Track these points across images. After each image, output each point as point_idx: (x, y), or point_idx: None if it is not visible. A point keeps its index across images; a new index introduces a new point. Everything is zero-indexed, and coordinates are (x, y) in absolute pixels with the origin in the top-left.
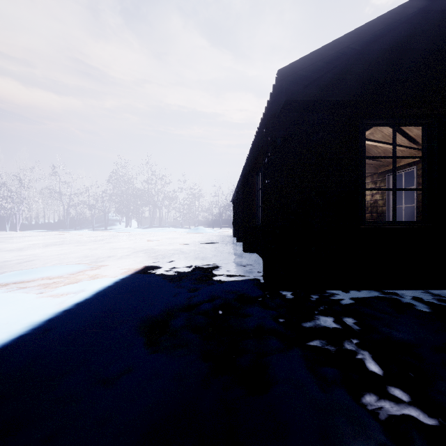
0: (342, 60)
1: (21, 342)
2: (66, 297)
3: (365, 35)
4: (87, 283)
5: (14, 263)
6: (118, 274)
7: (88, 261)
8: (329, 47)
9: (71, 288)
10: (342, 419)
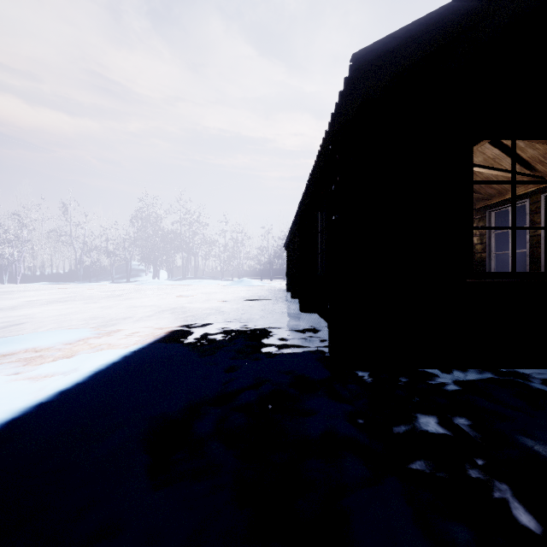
0: (445, 41)
1: None
2: (48, 382)
3: (479, 4)
4: (84, 359)
5: None
6: (132, 343)
7: (96, 325)
8: (427, 21)
9: (59, 367)
10: None
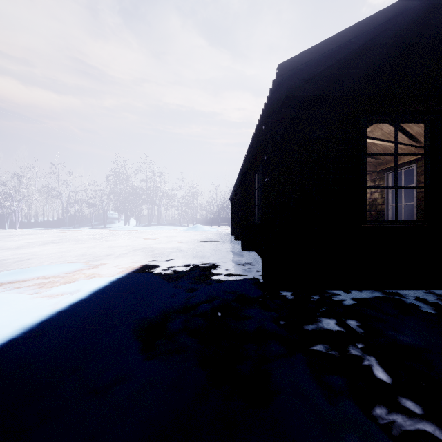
0: (344, 55)
1: (11, 347)
2: (61, 298)
3: (368, 29)
4: (83, 283)
5: (11, 261)
6: (115, 273)
7: (86, 260)
8: (331, 41)
9: (66, 288)
10: (353, 438)
